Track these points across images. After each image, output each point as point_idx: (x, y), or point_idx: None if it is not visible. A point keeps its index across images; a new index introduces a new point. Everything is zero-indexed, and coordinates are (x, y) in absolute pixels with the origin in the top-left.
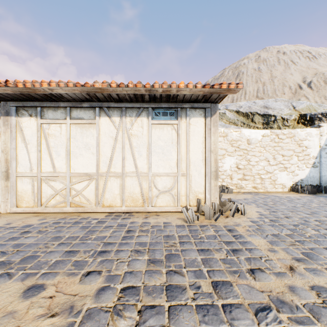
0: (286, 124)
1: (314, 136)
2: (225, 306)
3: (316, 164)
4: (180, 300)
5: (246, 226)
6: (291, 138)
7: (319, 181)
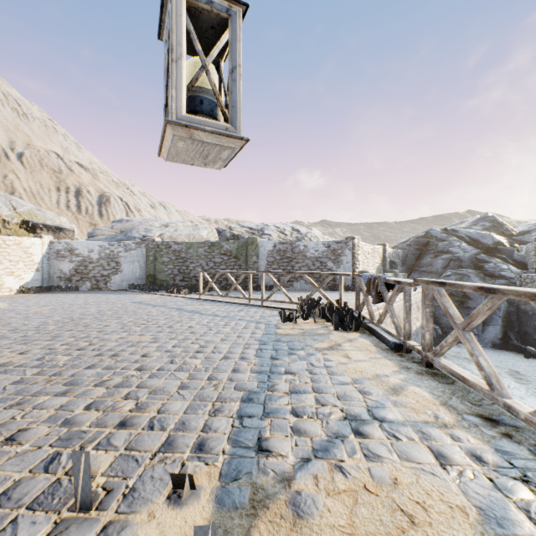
0: (8, 227)
1: (39, 245)
2: (25, 313)
3: (40, 269)
4: (8, 316)
5: (6, 307)
6: (19, 245)
7: (42, 283)
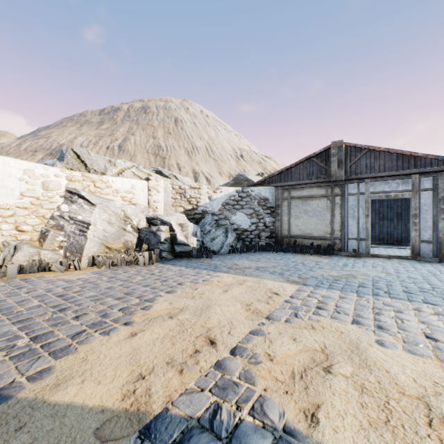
0: None
1: None
2: None
3: None
4: None
5: None
6: None
7: None
